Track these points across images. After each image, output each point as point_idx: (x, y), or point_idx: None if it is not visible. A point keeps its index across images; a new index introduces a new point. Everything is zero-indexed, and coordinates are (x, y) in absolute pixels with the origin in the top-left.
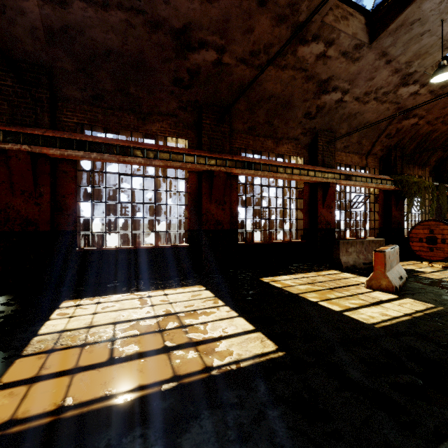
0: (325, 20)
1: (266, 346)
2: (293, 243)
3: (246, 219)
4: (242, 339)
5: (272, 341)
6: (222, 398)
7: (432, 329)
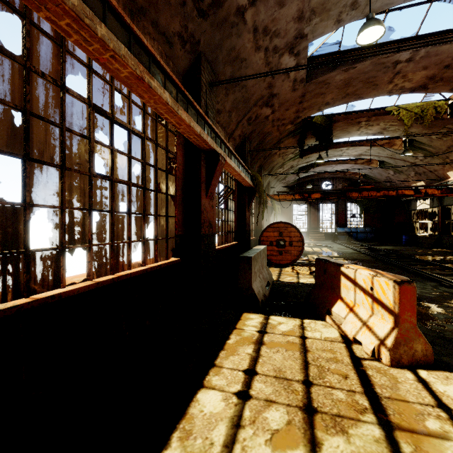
0: None
1: None
2: (162, 267)
3: (27, 206)
4: None
5: None
6: None
7: None
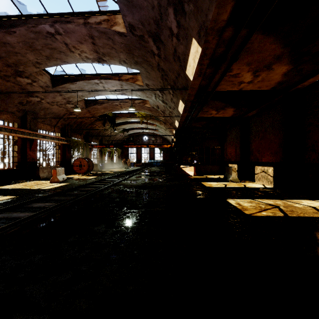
0: (32, 74)
1: (12, 197)
2: (11, 170)
3: None
4: (0, 198)
5: (14, 196)
6: (3, 202)
7: (65, 186)
